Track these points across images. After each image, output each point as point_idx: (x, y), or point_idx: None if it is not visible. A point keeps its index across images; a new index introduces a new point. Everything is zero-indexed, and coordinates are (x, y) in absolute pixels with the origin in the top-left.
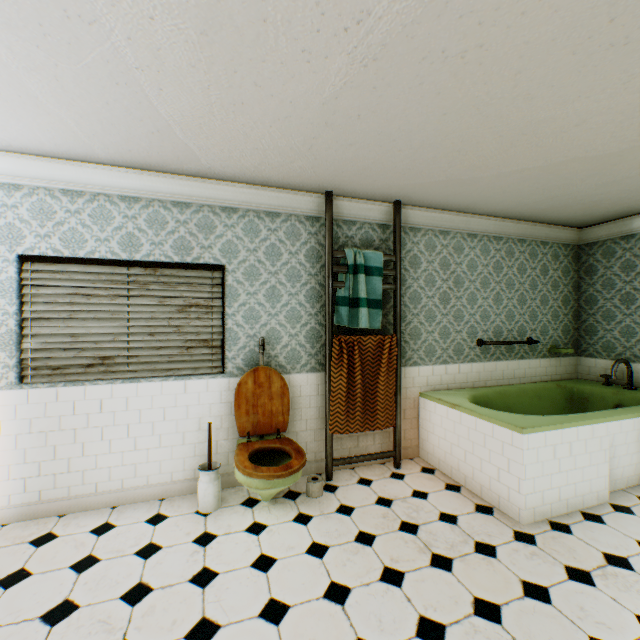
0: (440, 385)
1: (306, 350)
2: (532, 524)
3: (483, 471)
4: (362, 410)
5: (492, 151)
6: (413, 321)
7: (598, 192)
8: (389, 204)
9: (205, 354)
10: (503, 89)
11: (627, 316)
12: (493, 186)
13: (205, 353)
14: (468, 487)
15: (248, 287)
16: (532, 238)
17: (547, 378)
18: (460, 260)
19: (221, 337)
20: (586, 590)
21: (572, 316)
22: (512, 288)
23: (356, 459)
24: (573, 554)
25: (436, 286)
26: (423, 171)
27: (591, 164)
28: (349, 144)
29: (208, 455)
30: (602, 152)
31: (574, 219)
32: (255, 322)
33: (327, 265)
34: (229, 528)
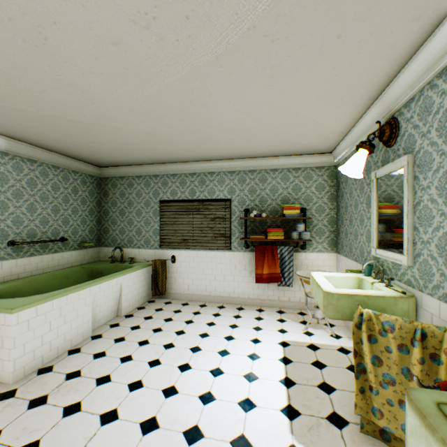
0: None
1: None
2: (23, 379)
3: None
4: None
5: None
6: None
7: (95, 146)
8: None
9: None
10: None
11: (123, 222)
12: (4, 115)
13: None
14: None
15: None
16: (66, 167)
17: (79, 263)
18: None
19: None
20: (38, 410)
21: (97, 222)
22: (48, 201)
23: None
24: (44, 386)
25: None
26: None
27: (76, 125)
28: None
29: None
30: (78, 119)
31: (93, 160)
32: None
33: None
34: None
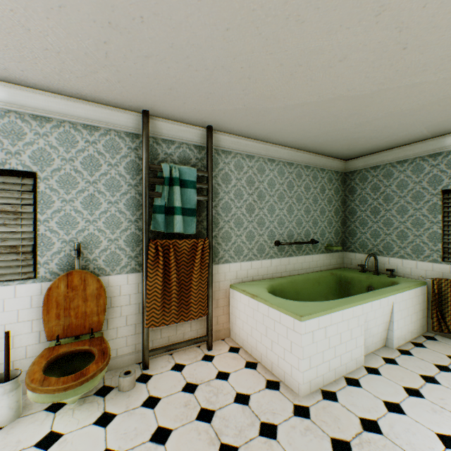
0: (247, 277)
1: (126, 253)
2: (309, 395)
3: (274, 351)
4: (178, 304)
5: (277, 81)
6: (225, 227)
7: (357, 130)
8: (203, 128)
9: (13, 260)
10: (276, 4)
11: (375, 223)
12: (283, 118)
13: (12, 259)
14: (263, 363)
15: (64, 194)
16: (314, 165)
17: (325, 268)
18: (262, 179)
19: (32, 243)
20: None
21: (341, 223)
22: (301, 202)
23: (172, 347)
24: (338, 424)
25: (244, 199)
26: (224, 97)
27: (352, 103)
28: (145, 56)
29: (5, 365)
30: (359, 92)
31: (342, 153)
32: (72, 228)
33: (144, 177)
34: (17, 445)
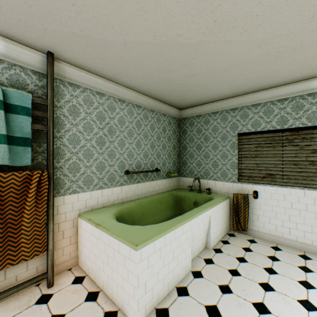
0: (97, 205)
1: None
2: None
3: (114, 279)
4: (1, 248)
5: (109, 1)
6: (73, 158)
7: (187, 83)
8: (43, 54)
9: None
10: None
11: (199, 156)
12: (126, 57)
13: None
14: (105, 291)
15: None
16: (158, 110)
17: (166, 190)
18: (113, 116)
19: None
20: None
21: (177, 156)
22: (147, 138)
23: None
24: None
25: (94, 132)
26: (52, 9)
27: (182, 52)
28: None
29: None
30: (187, 40)
31: (177, 102)
32: None
33: None
34: None
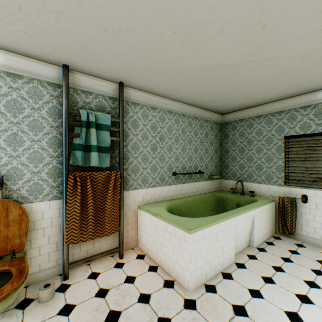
0: (151, 200)
1: (49, 183)
2: (196, 290)
3: (170, 257)
4: (94, 224)
5: (171, 47)
6: (134, 161)
7: (230, 92)
8: (116, 84)
9: None
10: None
11: (241, 159)
12: (177, 79)
13: None
14: (162, 266)
15: None
16: (201, 117)
17: (208, 191)
18: (163, 125)
19: None
20: None
21: (219, 159)
22: (191, 143)
23: (90, 259)
24: (217, 311)
25: (149, 140)
26: (130, 57)
27: (226, 70)
28: (57, 12)
29: None
30: (232, 62)
31: (220, 109)
32: None
33: (64, 120)
34: None
